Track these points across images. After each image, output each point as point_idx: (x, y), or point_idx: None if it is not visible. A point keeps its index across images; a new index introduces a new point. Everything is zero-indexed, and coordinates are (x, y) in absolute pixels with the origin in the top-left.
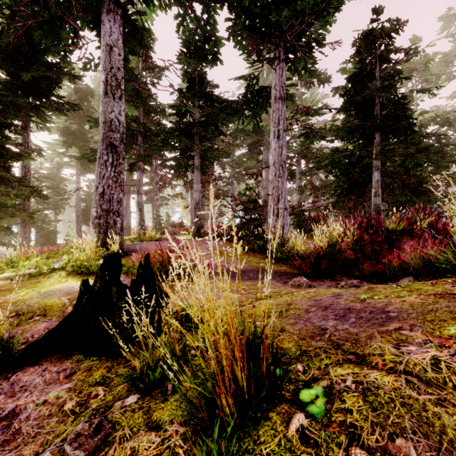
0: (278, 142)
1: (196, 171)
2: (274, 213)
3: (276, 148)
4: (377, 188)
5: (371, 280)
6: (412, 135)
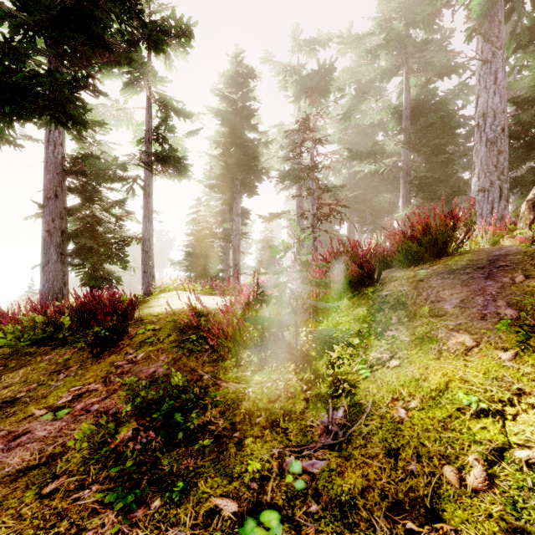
0: None
1: None
2: None
3: None
4: None
5: None
6: None
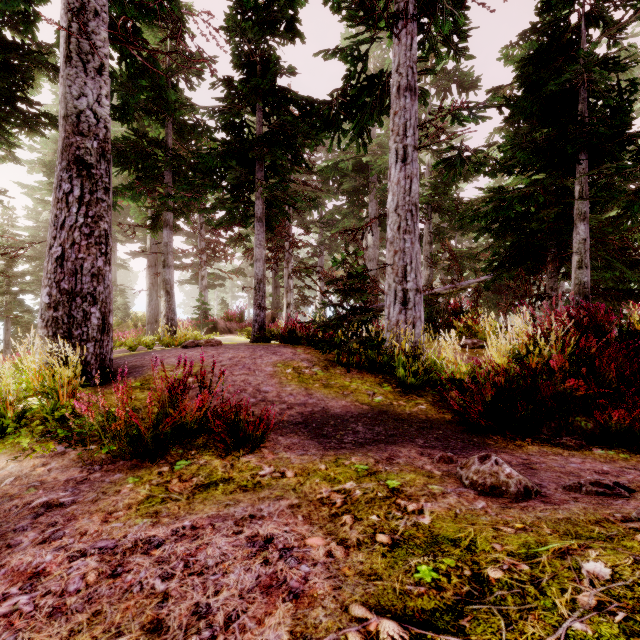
0: (403, 168)
1: (257, 225)
2: (397, 298)
3: (401, 180)
4: (583, 253)
5: (626, 445)
6: None
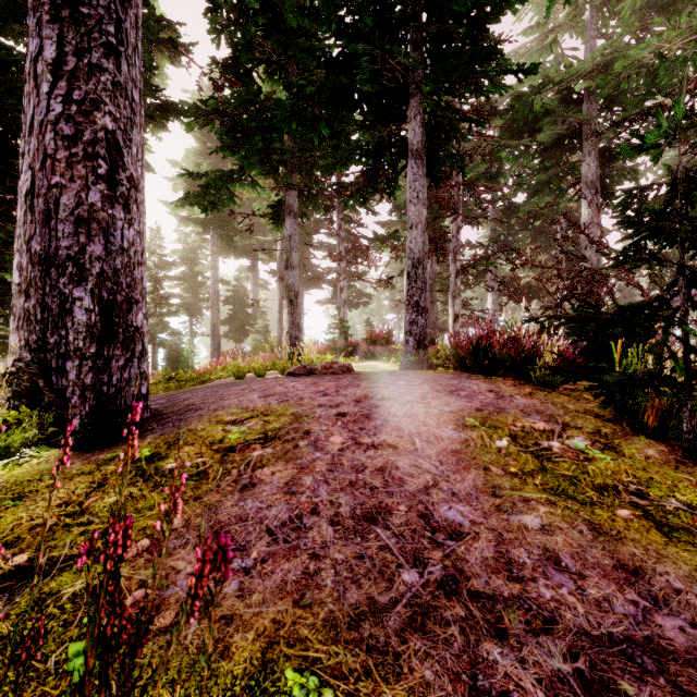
0: None
1: (412, 165)
2: None
3: None
4: None
5: None
6: None
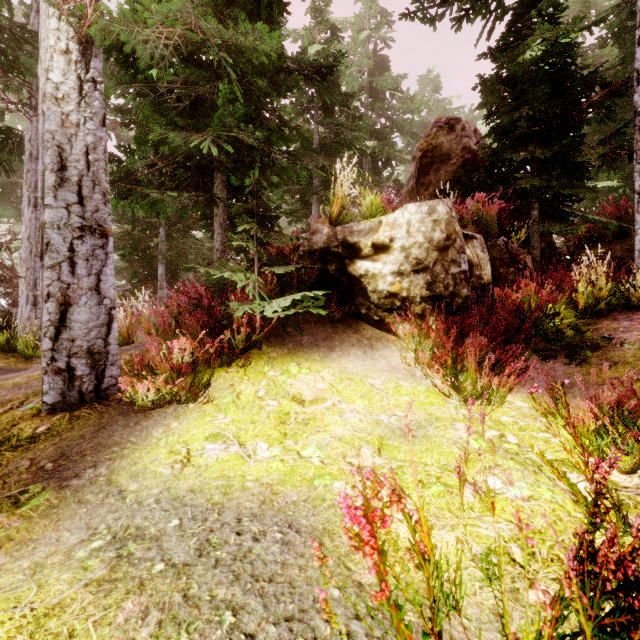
0: (35, 212)
1: None
2: (29, 301)
3: (33, 219)
4: (162, 281)
5: None
6: (184, 240)
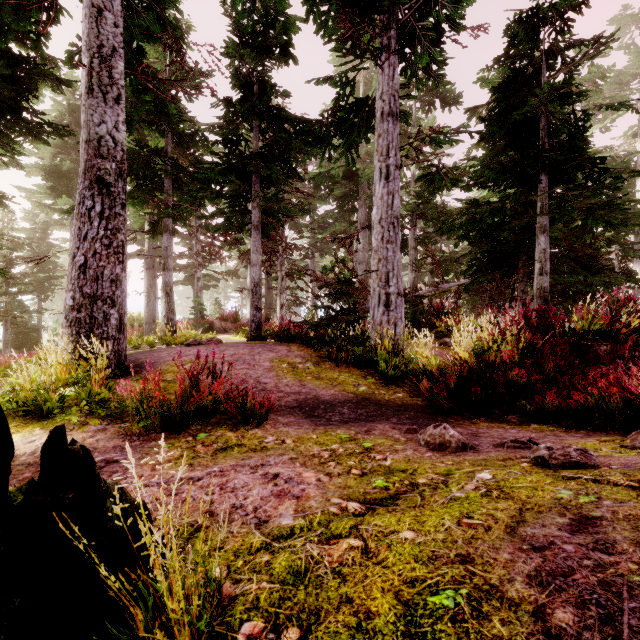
0: (386, 185)
1: (254, 233)
2: (381, 301)
3: (384, 195)
4: (543, 261)
5: (558, 421)
6: (607, 175)
